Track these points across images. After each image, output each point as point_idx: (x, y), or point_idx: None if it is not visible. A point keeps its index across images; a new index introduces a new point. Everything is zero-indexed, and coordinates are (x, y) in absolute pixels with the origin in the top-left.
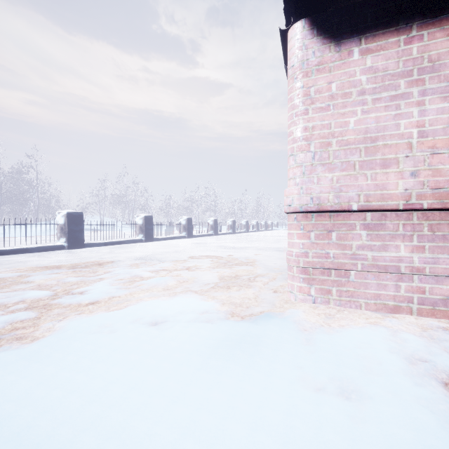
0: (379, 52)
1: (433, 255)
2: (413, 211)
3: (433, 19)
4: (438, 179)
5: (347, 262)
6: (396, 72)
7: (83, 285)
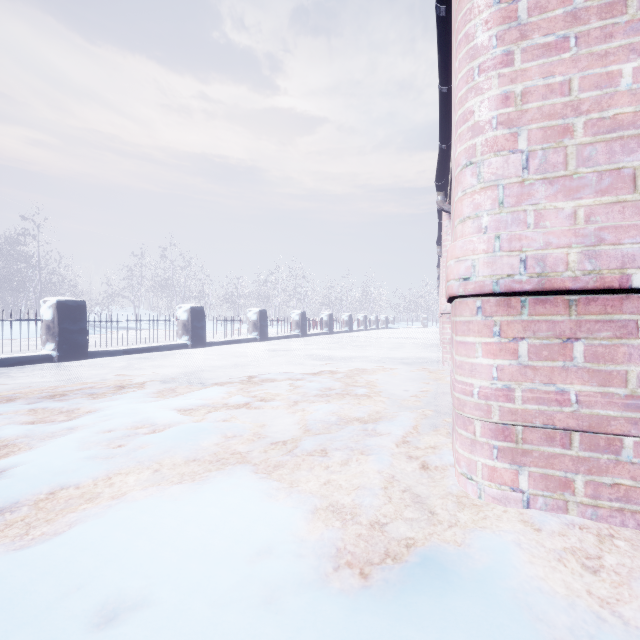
0: None
1: None
2: None
3: None
4: None
5: (616, 414)
6: None
7: (22, 449)
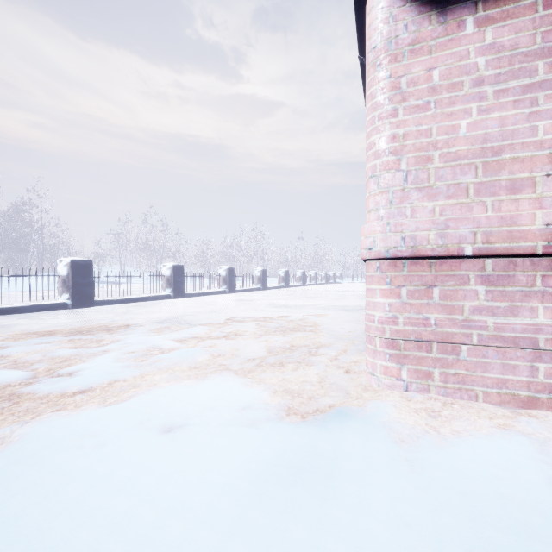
0: (506, 22)
1: None
2: None
3: None
4: None
5: (456, 331)
6: (530, 50)
7: (78, 362)
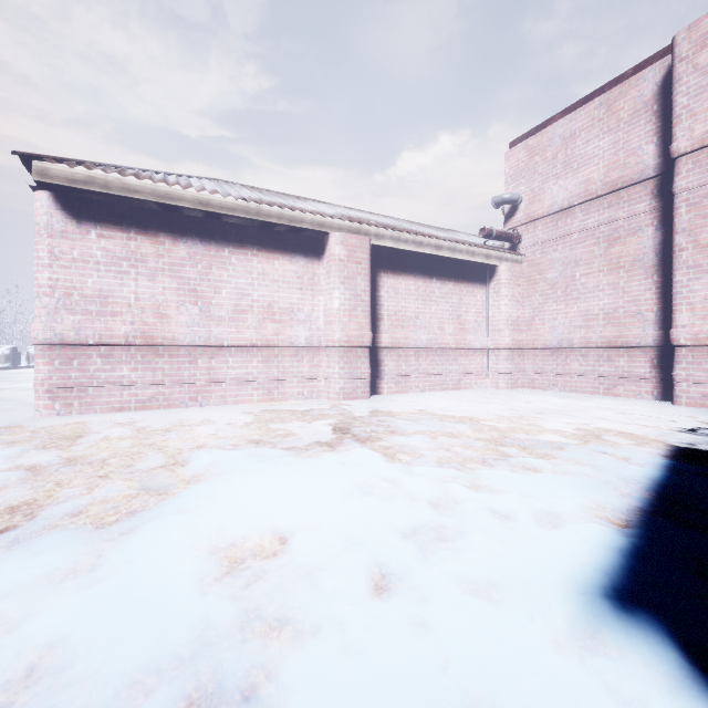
0: (111, 240)
1: (144, 373)
2: (132, 346)
3: (144, 231)
4: (145, 328)
5: (87, 381)
6: (121, 256)
7: None
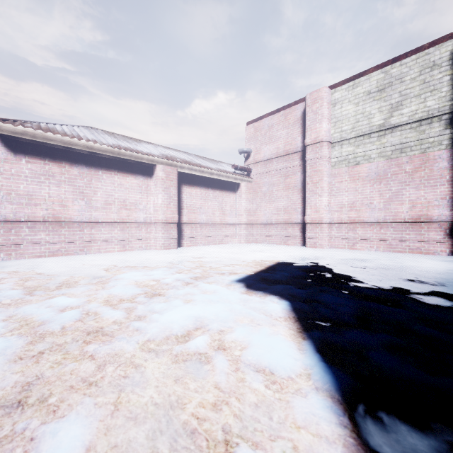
0: (34, 164)
1: (53, 236)
2: (47, 222)
3: (53, 160)
4: (54, 212)
5: (20, 241)
6: (40, 173)
7: None
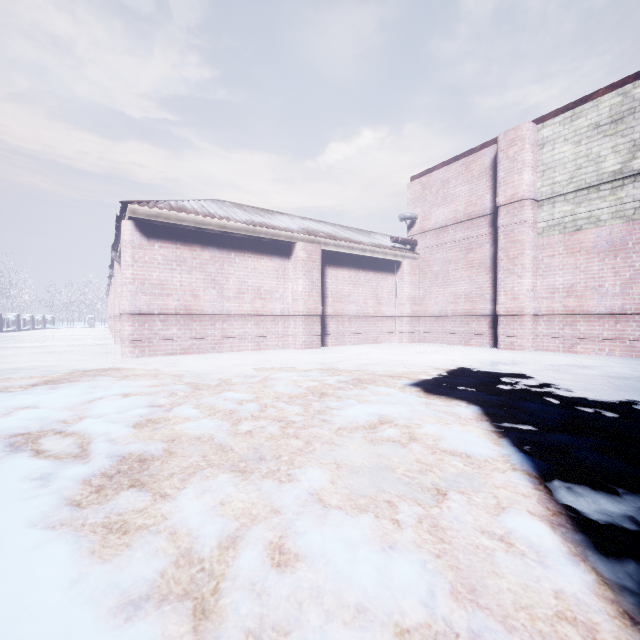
0: (166, 249)
1: (185, 331)
2: (178, 315)
3: (185, 243)
4: (186, 303)
5: (153, 336)
6: (172, 259)
7: None
